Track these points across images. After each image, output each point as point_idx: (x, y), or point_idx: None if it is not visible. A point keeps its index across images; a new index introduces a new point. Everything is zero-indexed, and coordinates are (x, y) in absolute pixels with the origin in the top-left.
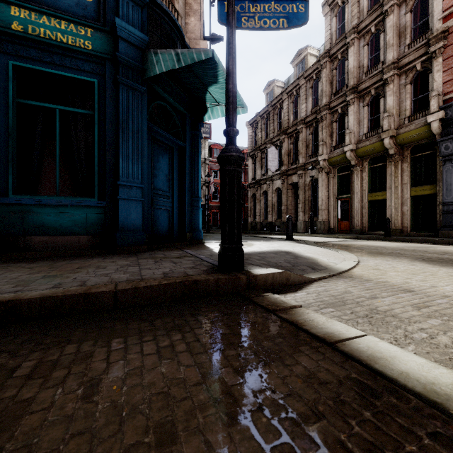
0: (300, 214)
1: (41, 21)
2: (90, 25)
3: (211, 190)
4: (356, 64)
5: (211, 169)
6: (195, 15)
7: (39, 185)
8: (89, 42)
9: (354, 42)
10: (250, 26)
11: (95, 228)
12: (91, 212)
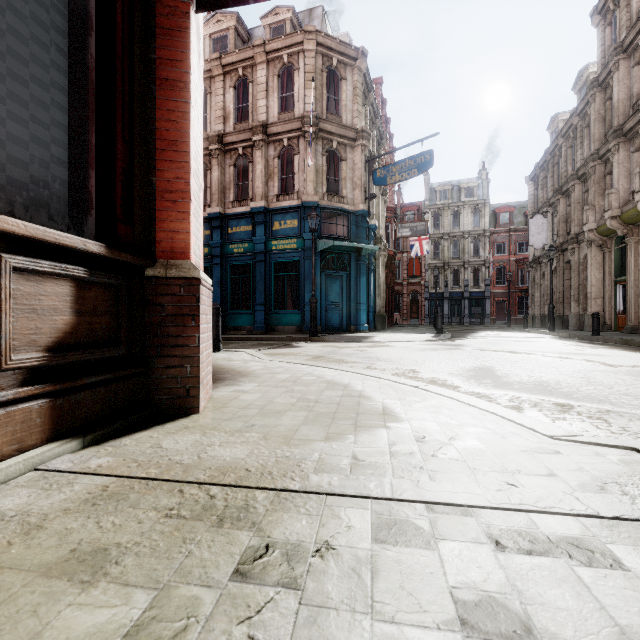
0: (571, 304)
1: (280, 243)
2: (295, 238)
3: (490, 272)
4: (622, 96)
5: (494, 243)
6: (358, 188)
7: (287, 302)
8: (295, 245)
9: (619, 65)
10: (393, 182)
11: (298, 323)
12: (296, 316)
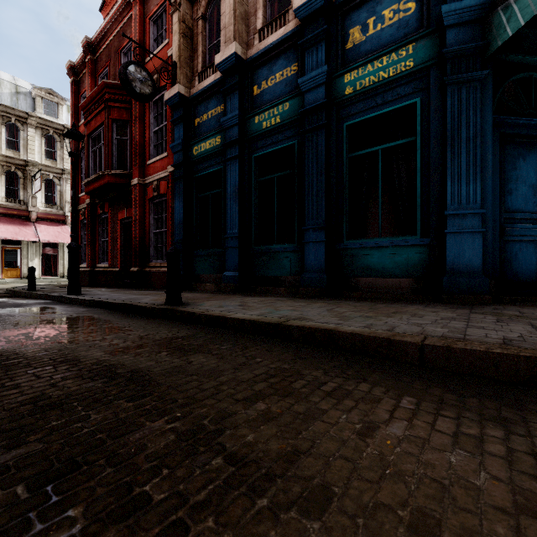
0: None
1: (366, 72)
2: (411, 41)
3: None
4: None
5: None
6: None
7: (368, 228)
8: (410, 60)
9: None
10: None
11: (417, 270)
12: (413, 252)
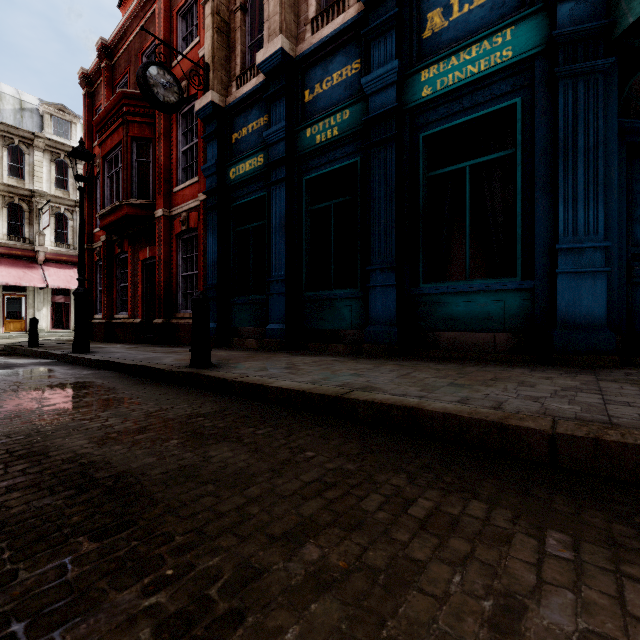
0: None
1: (449, 66)
2: (509, 23)
3: None
4: None
5: None
6: None
7: (449, 269)
8: (508, 49)
9: None
10: None
11: (517, 322)
12: (511, 299)
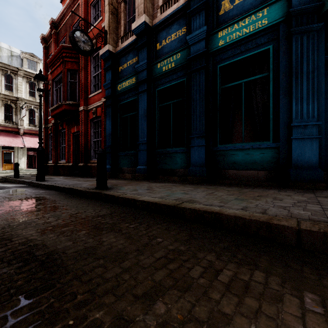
0: None
1: (233, 29)
2: (265, 6)
3: None
4: None
5: None
6: None
7: (232, 137)
8: (265, 19)
9: None
10: None
11: (270, 165)
12: (267, 152)
